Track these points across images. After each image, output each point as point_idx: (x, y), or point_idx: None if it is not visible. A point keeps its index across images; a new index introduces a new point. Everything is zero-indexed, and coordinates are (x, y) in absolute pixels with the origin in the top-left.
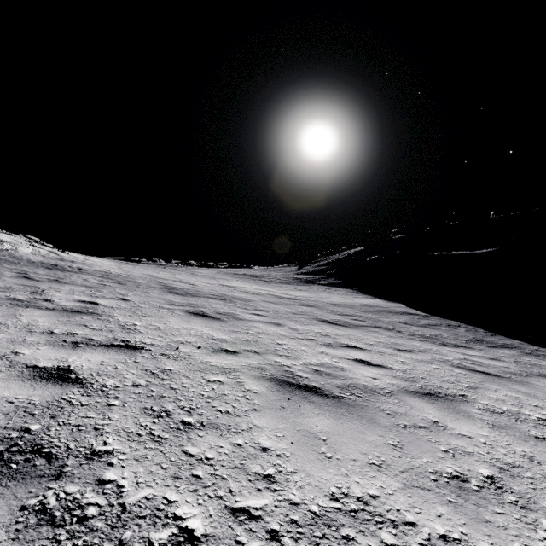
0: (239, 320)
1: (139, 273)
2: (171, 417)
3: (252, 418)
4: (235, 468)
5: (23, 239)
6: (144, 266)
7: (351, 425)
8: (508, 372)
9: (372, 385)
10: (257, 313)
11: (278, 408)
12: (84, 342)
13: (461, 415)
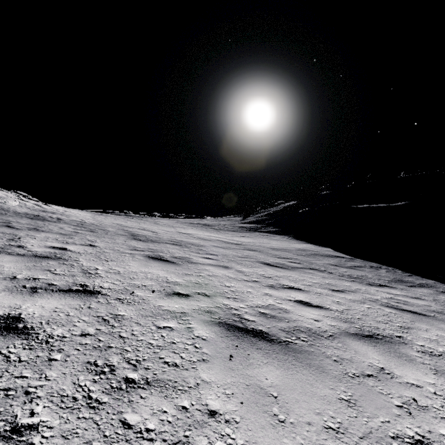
0: (192, 263)
1: (109, 222)
2: (115, 373)
3: (200, 371)
4: (178, 444)
5: (13, 194)
6: (115, 217)
7: (300, 376)
8: (431, 310)
9: (315, 327)
10: (208, 257)
11: (227, 357)
12: (43, 287)
13: (404, 360)
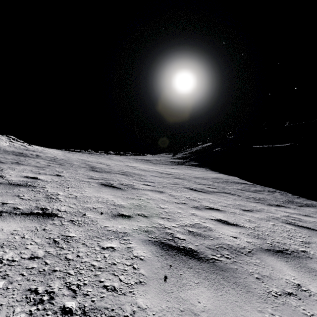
0: (135, 189)
1: (75, 158)
2: (53, 302)
3: (137, 295)
4: None
5: (5, 137)
6: (80, 154)
7: (229, 297)
8: None
9: (235, 244)
10: (147, 184)
11: (162, 278)
12: (8, 211)
13: (314, 275)
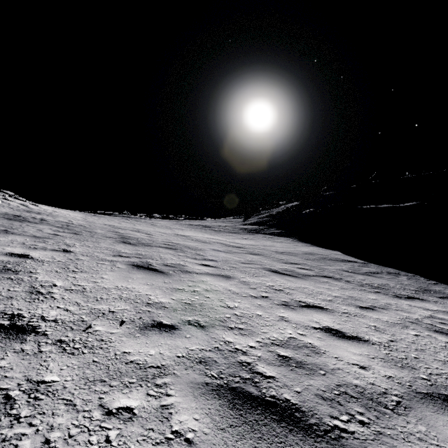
0: (186, 273)
1: (101, 223)
2: None
3: None
4: None
5: None
6: (109, 218)
7: None
8: None
9: (367, 384)
10: (206, 263)
11: None
12: None
13: None
